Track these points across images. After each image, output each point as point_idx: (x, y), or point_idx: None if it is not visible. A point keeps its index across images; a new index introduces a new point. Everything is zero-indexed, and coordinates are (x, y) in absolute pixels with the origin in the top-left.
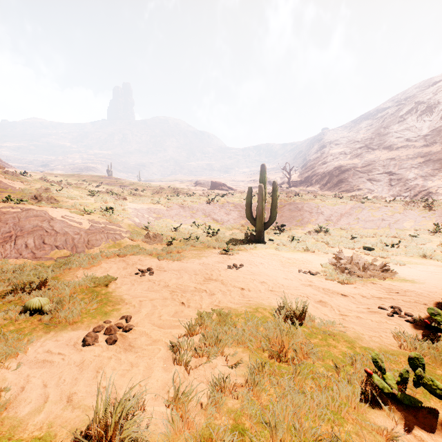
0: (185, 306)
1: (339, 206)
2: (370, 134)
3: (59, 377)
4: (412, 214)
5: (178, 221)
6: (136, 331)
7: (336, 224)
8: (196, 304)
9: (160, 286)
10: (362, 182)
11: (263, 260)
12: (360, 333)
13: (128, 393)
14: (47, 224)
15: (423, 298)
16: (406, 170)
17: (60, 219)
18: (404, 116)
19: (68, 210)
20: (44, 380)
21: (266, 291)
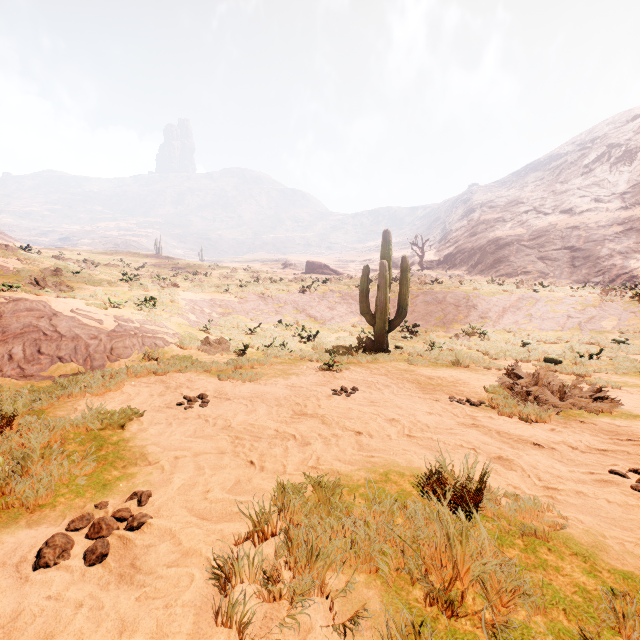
0: (255, 469)
1: (500, 296)
2: (540, 192)
3: None
4: (614, 308)
5: (256, 319)
6: (153, 529)
7: (497, 323)
8: (276, 465)
9: (216, 428)
10: (530, 262)
11: (389, 381)
12: (597, 533)
13: None
14: (47, 323)
15: None
16: (596, 243)
17: (68, 315)
18: (590, 165)
19: (83, 301)
20: None
21: (400, 437)
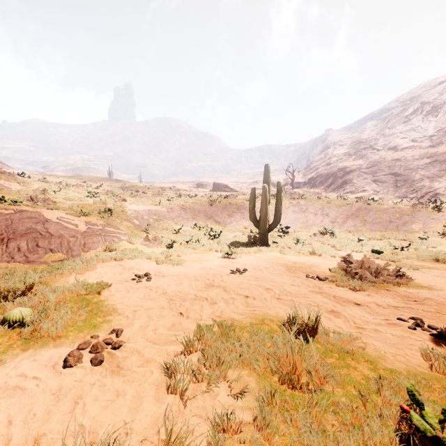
0: (183, 317)
1: (345, 207)
2: (375, 134)
3: (28, 410)
4: (421, 216)
5: (179, 223)
6: (126, 349)
7: (342, 226)
8: (196, 315)
9: (157, 294)
10: (367, 183)
11: (268, 264)
12: (381, 350)
13: (103, 444)
14: (42, 226)
15: (445, 307)
16: (412, 171)
17: (55, 221)
18: (409, 116)
19: (64, 211)
20: (10, 415)
21: (273, 299)
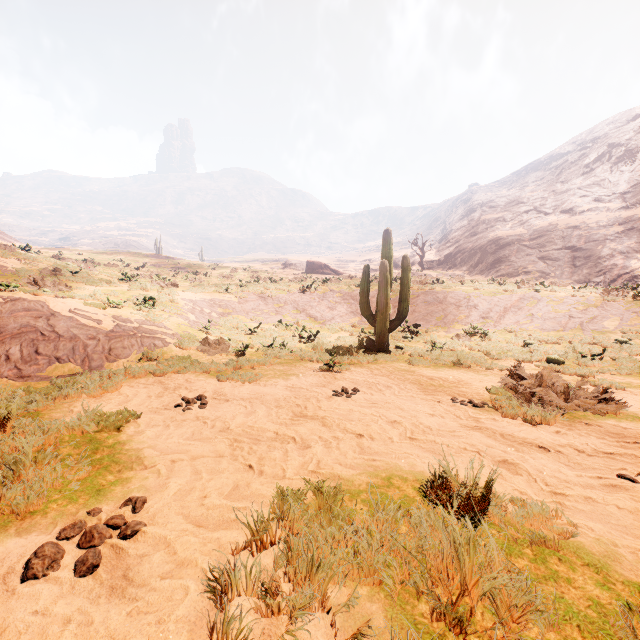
0: (254, 474)
1: (501, 296)
2: (541, 191)
3: None
4: (616, 308)
5: (256, 319)
6: (147, 537)
7: (498, 323)
8: (275, 469)
9: (214, 431)
10: (531, 262)
11: (390, 381)
12: (609, 541)
13: None
14: (45, 323)
15: None
16: (597, 243)
17: (66, 316)
18: (591, 165)
19: (82, 301)
20: None
21: (403, 440)
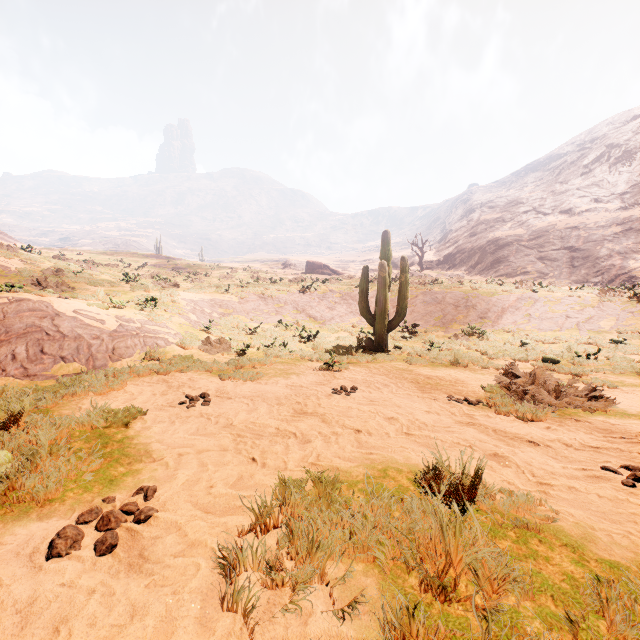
0: (257, 466)
1: (499, 296)
2: (540, 192)
3: None
4: (612, 308)
5: (256, 319)
6: (159, 522)
7: (496, 323)
8: (277, 462)
9: (218, 426)
10: (529, 262)
11: (388, 380)
12: (587, 525)
13: None
14: (50, 323)
15: None
16: (595, 244)
17: (70, 316)
18: (590, 165)
19: (85, 301)
20: None
21: (399, 435)
